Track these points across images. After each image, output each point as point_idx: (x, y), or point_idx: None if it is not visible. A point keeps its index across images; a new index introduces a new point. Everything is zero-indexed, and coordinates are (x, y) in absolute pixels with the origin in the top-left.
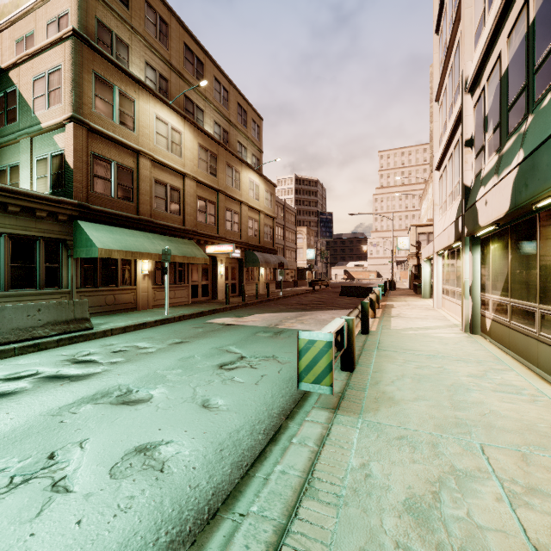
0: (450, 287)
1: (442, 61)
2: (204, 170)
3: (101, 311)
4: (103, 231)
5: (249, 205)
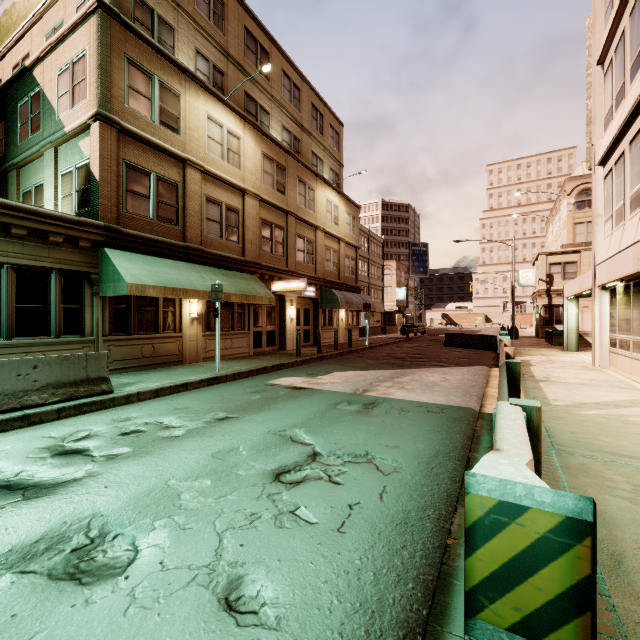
0: (633, 338)
1: None
2: (269, 186)
3: (135, 365)
4: (137, 261)
5: (326, 231)
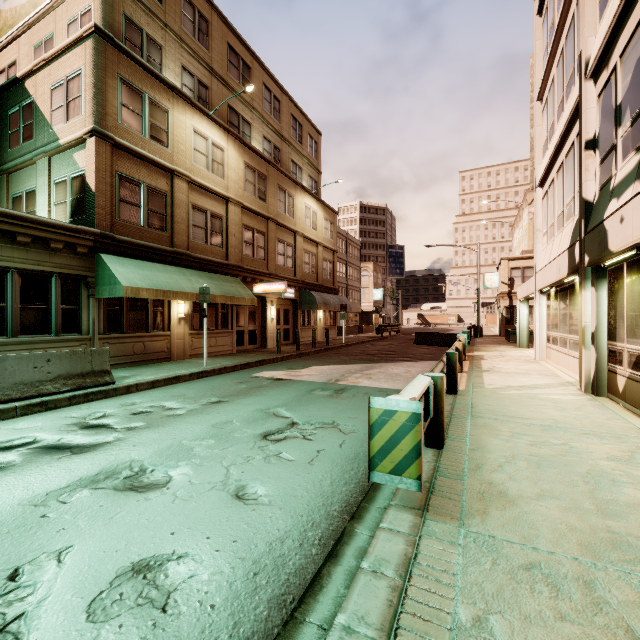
0: (559, 334)
1: (548, 48)
2: (251, 194)
3: (128, 361)
4: (130, 266)
5: (304, 235)
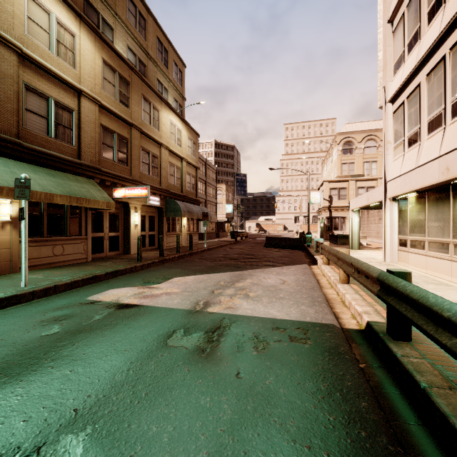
0: (429, 239)
1: None
2: (111, 95)
3: None
4: None
5: (170, 149)
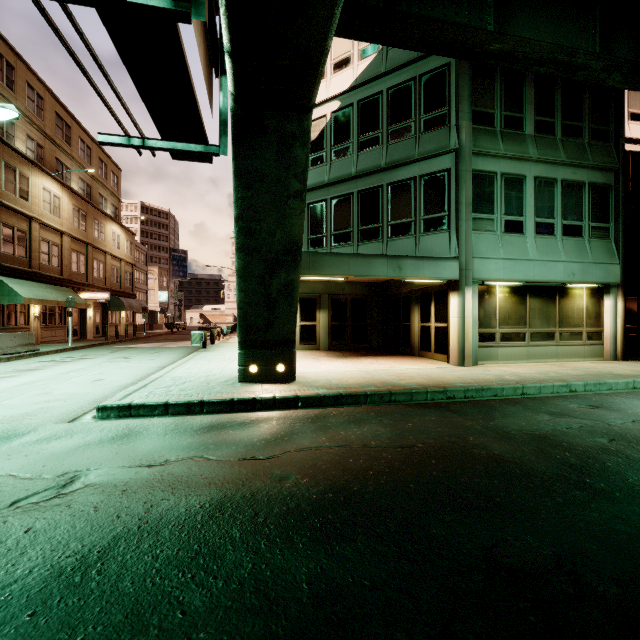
0: None
1: None
2: (77, 227)
3: None
4: (16, 283)
5: (112, 254)
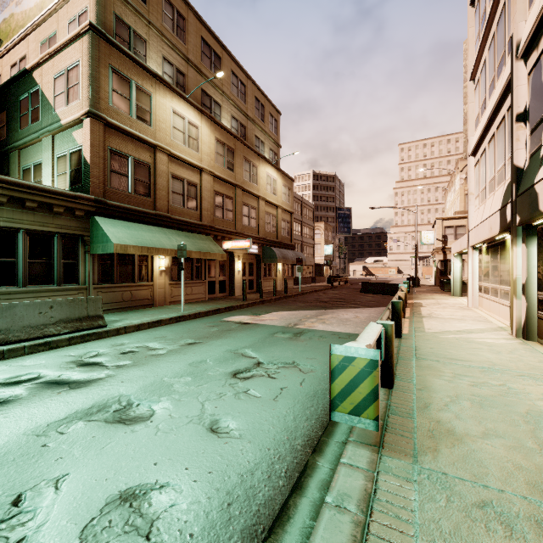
0: (491, 285)
1: (480, 34)
2: (221, 165)
3: (118, 307)
4: (120, 226)
5: (266, 200)
